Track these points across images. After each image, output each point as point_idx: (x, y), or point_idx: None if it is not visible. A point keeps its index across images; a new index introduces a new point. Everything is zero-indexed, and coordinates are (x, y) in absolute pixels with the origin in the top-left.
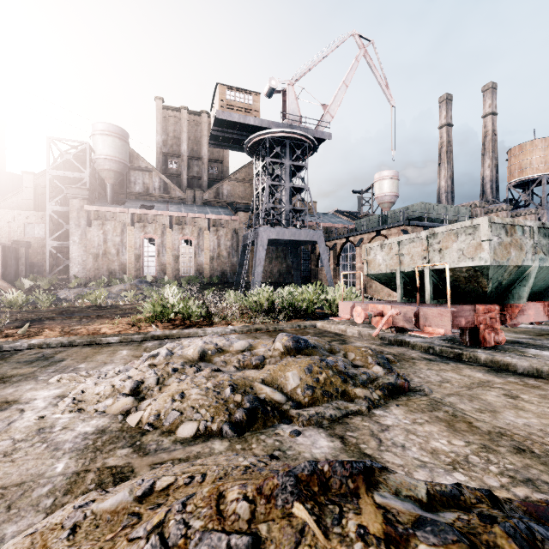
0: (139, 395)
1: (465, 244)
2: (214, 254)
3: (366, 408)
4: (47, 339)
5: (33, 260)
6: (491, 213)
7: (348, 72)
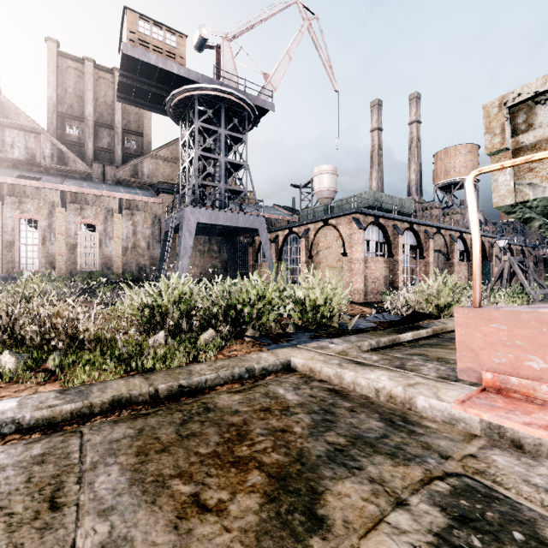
0: None
1: None
2: (128, 244)
3: None
4: None
5: None
6: (425, 210)
7: (292, 42)
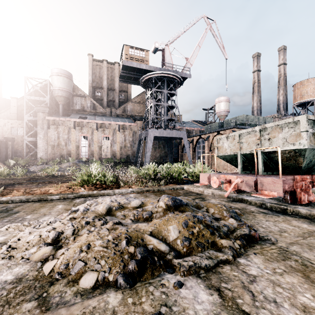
0: (58, 243)
1: (288, 134)
2: (122, 145)
3: (232, 257)
4: (12, 197)
5: (16, 148)
6: None
7: (201, 39)
